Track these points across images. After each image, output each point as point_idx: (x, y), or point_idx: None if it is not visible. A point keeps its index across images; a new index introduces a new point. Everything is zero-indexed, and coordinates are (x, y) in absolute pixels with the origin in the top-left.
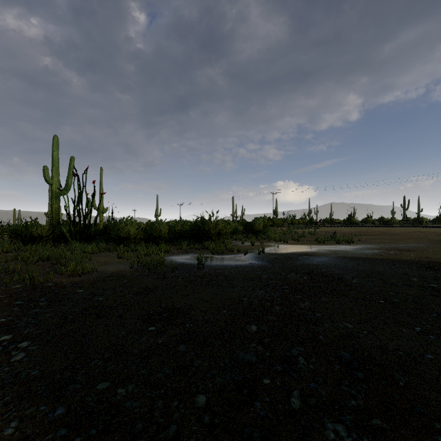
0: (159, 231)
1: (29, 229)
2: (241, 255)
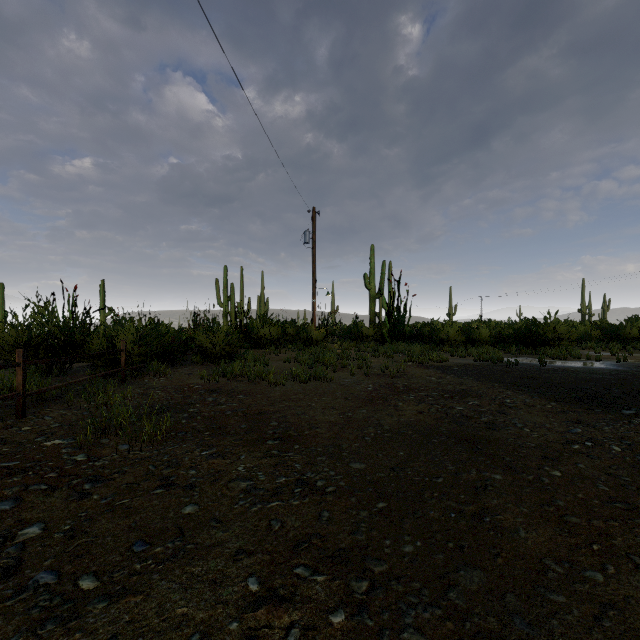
0: (478, 334)
1: (359, 329)
2: (591, 362)
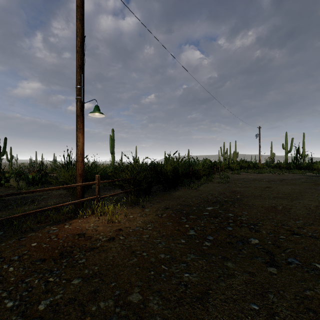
0: None
1: (279, 164)
2: None
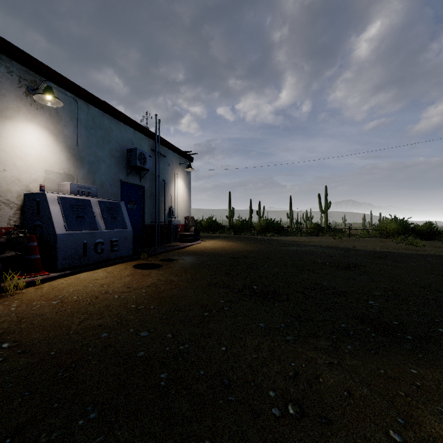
0: None
1: None
2: None
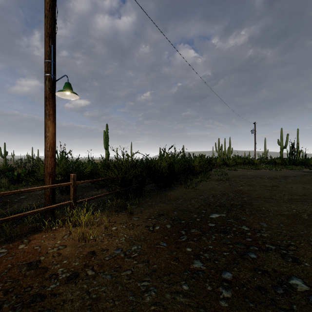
0: None
1: (274, 160)
2: None
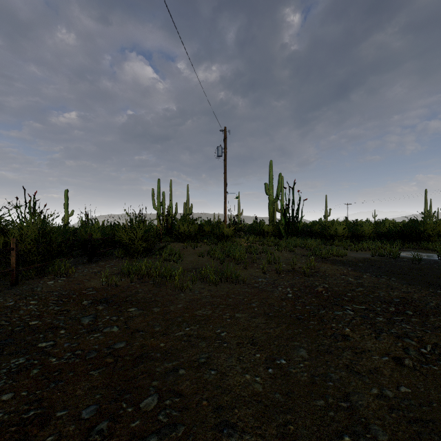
0: (361, 230)
1: (260, 226)
2: None
